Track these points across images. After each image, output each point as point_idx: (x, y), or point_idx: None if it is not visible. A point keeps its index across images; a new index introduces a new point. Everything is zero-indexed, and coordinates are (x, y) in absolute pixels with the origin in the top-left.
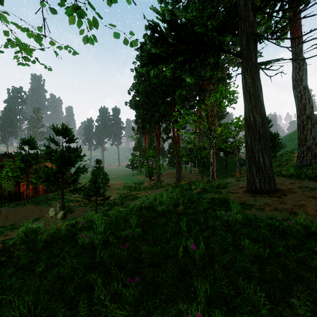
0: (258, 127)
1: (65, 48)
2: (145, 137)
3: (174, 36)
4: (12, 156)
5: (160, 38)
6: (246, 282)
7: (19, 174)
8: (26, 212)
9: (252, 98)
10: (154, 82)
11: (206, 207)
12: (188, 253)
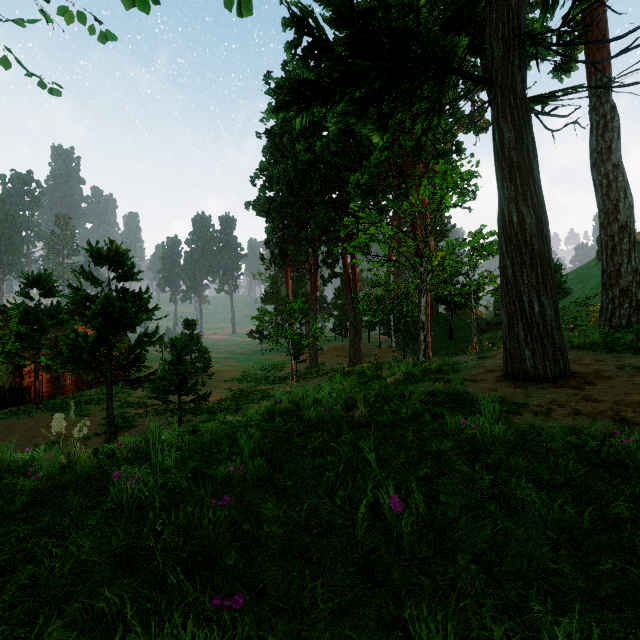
0: (529, 236)
1: (79, 18)
2: (286, 274)
3: (345, 39)
4: (7, 313)
5: (316, 45)
6: (550, 606)
7: (19, 349)
8: (32, 429)
9: (517, 174)
10: (304, 159)
11: (418, 410)
12: (383, 519)
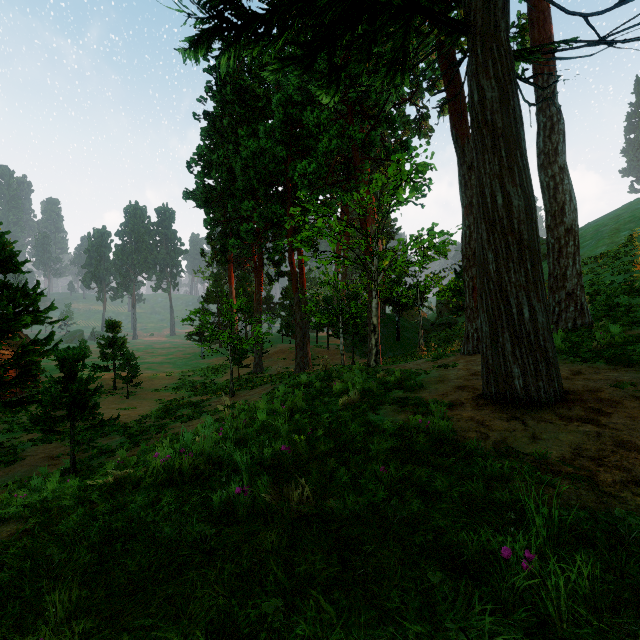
0: (517, 223)
1: None
2: (229, 272)
3: None
4: None
5: None
6: None
7: None
8: None
9: (502, 143)
10: (247, 145)
11: (393, 476)
12: None
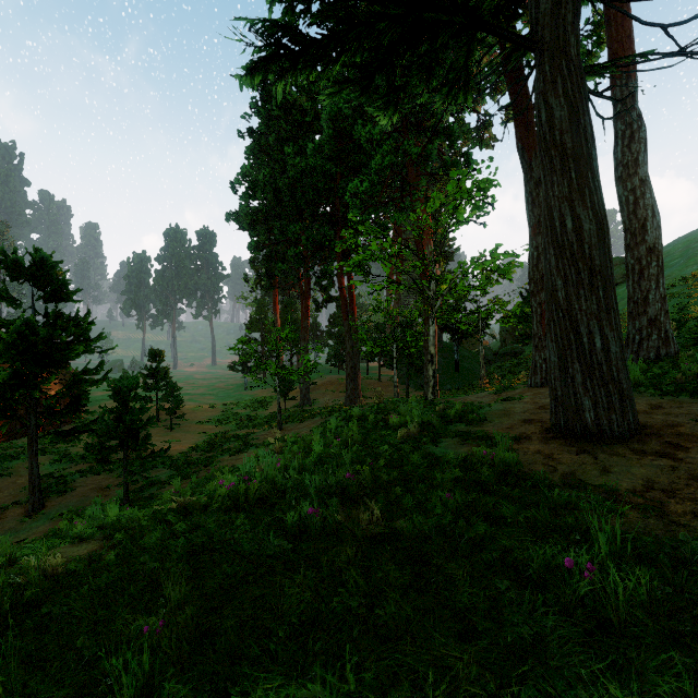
0: (588, 247)
1: None
2: (274, 298)
3: None
4: None
5: None
6: None
7: None
8: None
9: (571, 165)
10: (294, 163)
11: (459, 503)
12: None
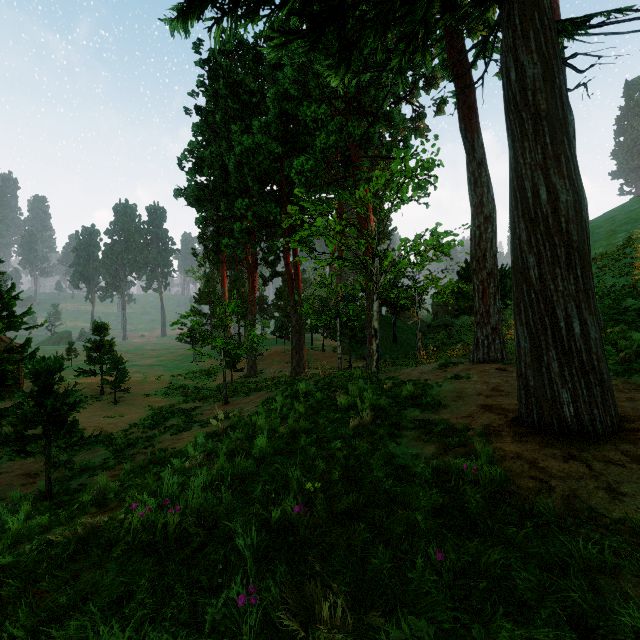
0: (565, 221)
1: None
2: (222, 272)
3: None
4: None
5: None
6: None
7: None
8: None
9: (546, 128)
10: (241, 141)
11: (452, 564)
12: None
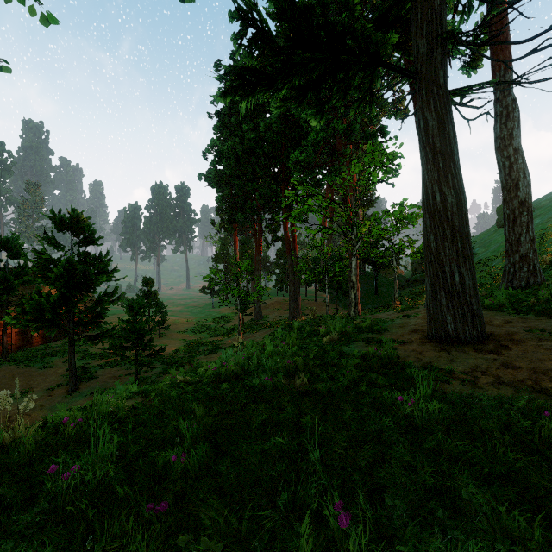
0: (450, 214)
1: None
2: (234, 238)
3: (286, 31)
4: None
5: (260, 36)
6: None
7: None
8: None
9: (440, 158)
10: (250, 138)
11: (354, 377)
12: (328, 525)
